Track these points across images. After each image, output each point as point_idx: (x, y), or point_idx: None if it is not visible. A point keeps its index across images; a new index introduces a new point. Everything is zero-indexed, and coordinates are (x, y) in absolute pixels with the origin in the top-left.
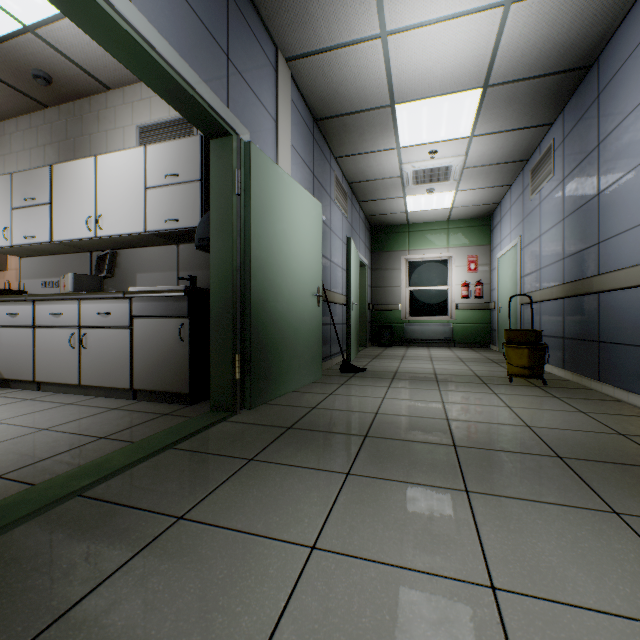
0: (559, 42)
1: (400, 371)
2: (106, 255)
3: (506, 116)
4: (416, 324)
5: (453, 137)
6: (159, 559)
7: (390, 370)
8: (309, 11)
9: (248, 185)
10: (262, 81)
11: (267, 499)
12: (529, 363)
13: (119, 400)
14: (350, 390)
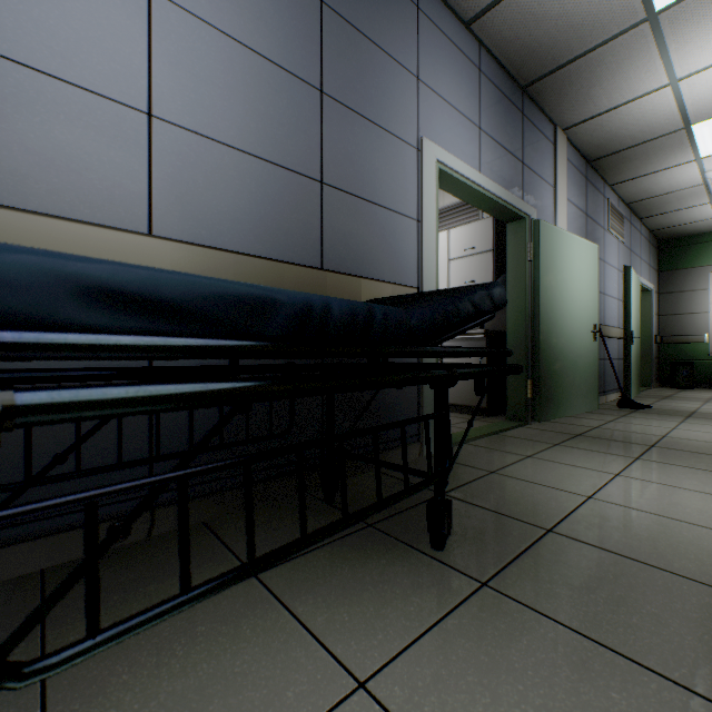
0: None
1: (699, 411)
2: None
3: None
4: None
5: None
6: (529, 464)
7: (685, 410)
8: (590, 95)
9: (537, 252)
10: (543, 162)
11: (578, 458)
12: None
13: None
14: (632, 420)
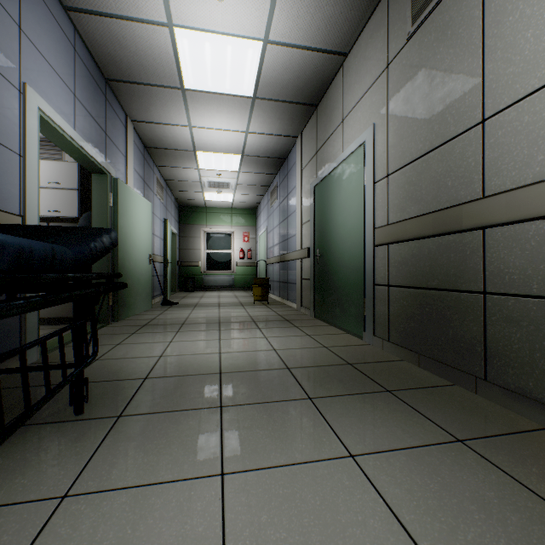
0: (271, 148)
1: (200, 303)
2: None
3: (255, 167)
4: (211, 276)
5: (230, 170)
6: (121, 349)
7: (194, 303)
8: (150, 109)
9: (117, 201)
10: (120, 137)
11: (149, 338)
12: (262, 294)
13: None
14: (171, 312)
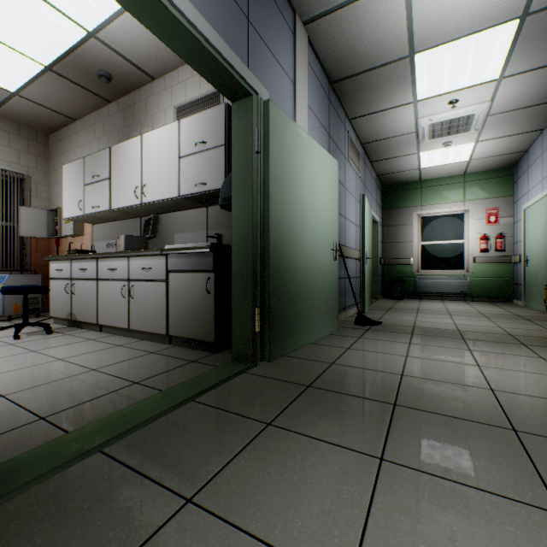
0: None
1: (418, 325)
2: (151, 219)
3: (546, 48)
4: (429, 278)
5: (478, 82)
6: None
7: (407, 324)
8: None
9: (267, 142)
10: (280, 44)
11: (286, 486)
12: None
13: (158, 344)
14: (368, 345)
